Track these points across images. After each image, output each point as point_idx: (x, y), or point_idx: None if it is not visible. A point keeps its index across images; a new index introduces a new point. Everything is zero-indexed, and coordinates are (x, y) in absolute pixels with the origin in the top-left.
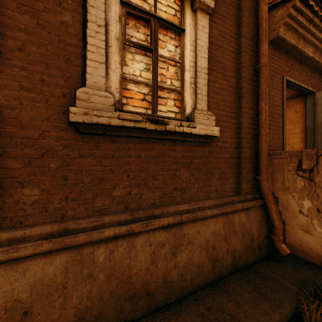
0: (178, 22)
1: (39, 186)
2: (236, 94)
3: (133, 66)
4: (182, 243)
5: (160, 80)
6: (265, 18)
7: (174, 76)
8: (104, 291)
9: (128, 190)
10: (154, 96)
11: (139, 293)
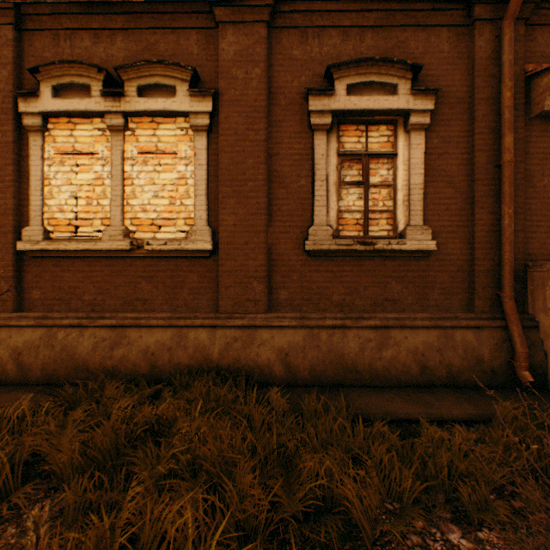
0: (392, 145)
1: (288, 290)
2: (468, 199)
3: (347, 198)
4: (388, 343)
5: (372, 203)
6: (507, 106)
7: (386, 197)
8: (326, 357)
9: (343, 297)
10: (365, 221)
11: (349, 368)
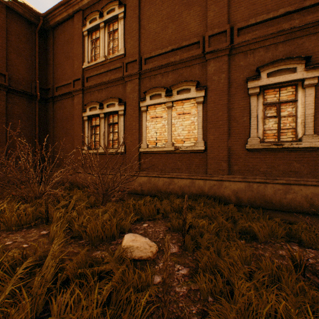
0: (294, 95)
1: (237, 166)
2: None
3: (268, 124)
4: (290, 191)
5: (282, 125)
6: None
7: (291, 121)
8: (255, 195)
9: (265, 169)
10: (278, 134)
11: (268, 201)
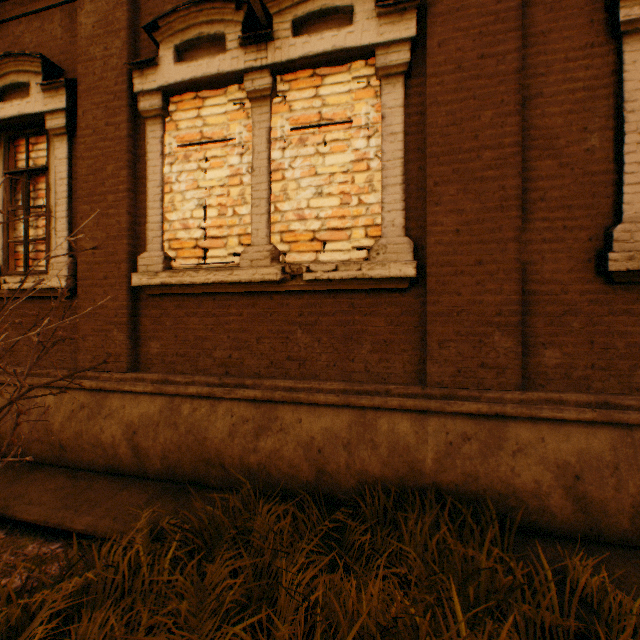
0: None
1: (560, 348)
2: None
3: None
4: None
5: None
6: None
7: None
8: None
9: None
10: None
11: None
